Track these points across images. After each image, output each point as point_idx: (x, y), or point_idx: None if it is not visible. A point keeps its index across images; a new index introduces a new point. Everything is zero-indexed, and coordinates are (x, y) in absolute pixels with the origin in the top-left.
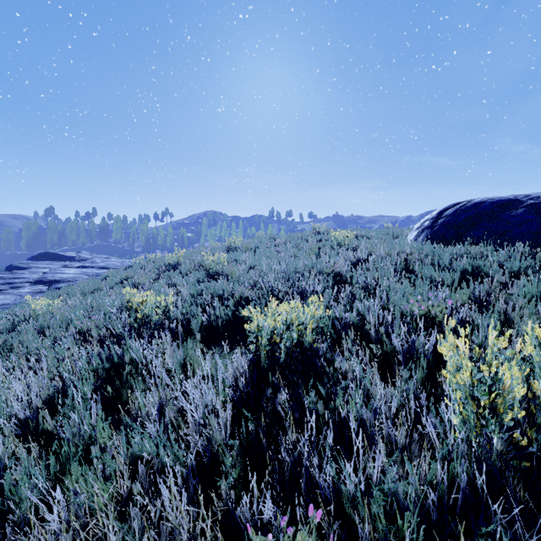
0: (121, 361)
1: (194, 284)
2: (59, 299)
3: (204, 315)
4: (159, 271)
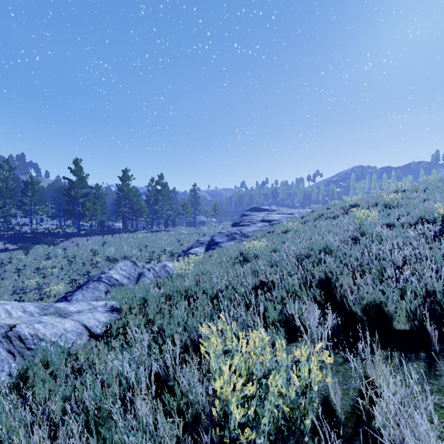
0: (365, 231)
1: (379, 212)
2: (296, 223)
3: (399, 220)
4: (344, 209)
